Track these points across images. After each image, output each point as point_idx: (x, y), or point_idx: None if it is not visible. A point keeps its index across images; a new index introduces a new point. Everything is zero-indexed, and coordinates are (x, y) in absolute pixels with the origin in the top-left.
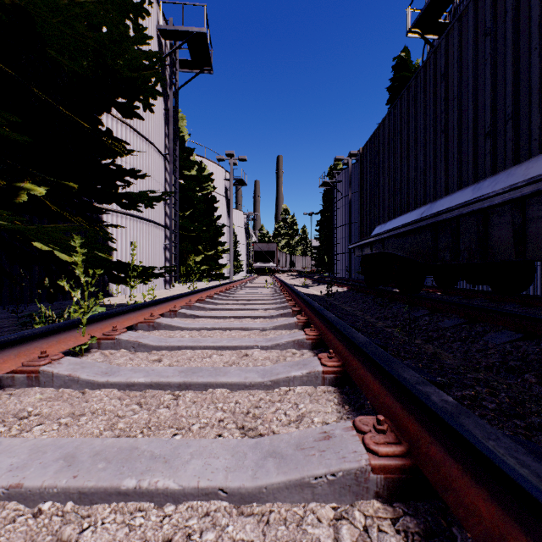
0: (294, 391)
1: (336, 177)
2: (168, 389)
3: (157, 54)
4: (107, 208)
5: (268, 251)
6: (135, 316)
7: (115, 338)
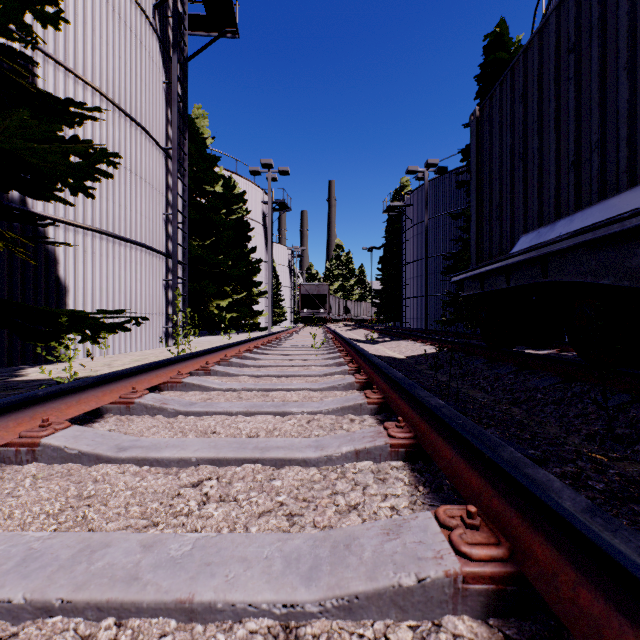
0: None
1: (405, 200)
2: None
3: None
4: (56, 218)
5: (317, 295)
6: None
7: None
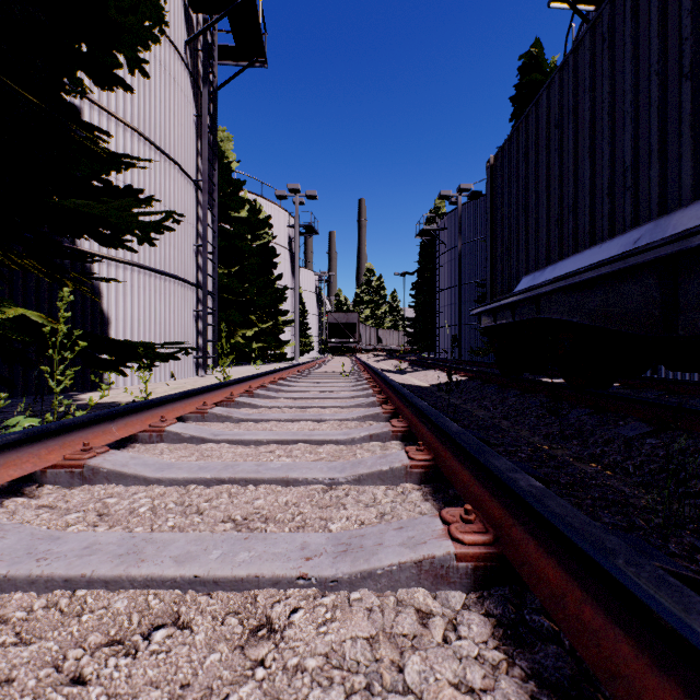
0: None
1: (439, 223)
2: None
3: None
4: (100, 254)
5: (346, 324)
6: (35, 453)
7: None
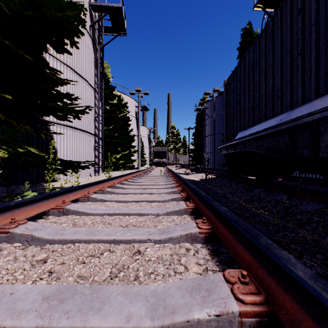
0: None
1: (205, 105)
2: None
3: (80, 5)
4: (53, 122)
5: (162, 152)
6: (46, 203)
7: (9, 231)
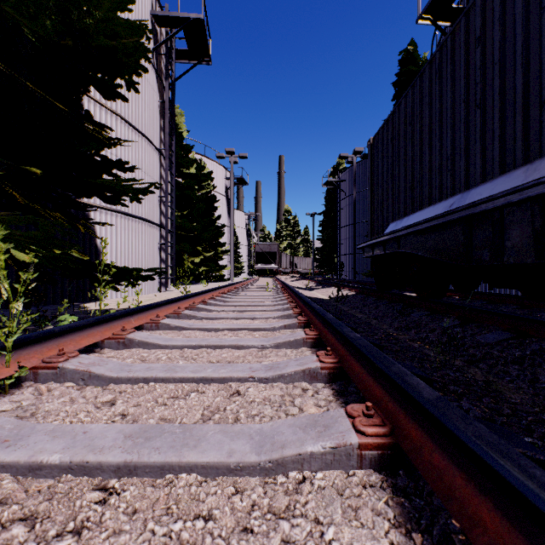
0: (311, 484)
1: (340, 176)
2: (99, 475)
3: (142, 25)
4: (95, 205)
5: (269, 253)
6: (100, 331)
7: (58, 366)
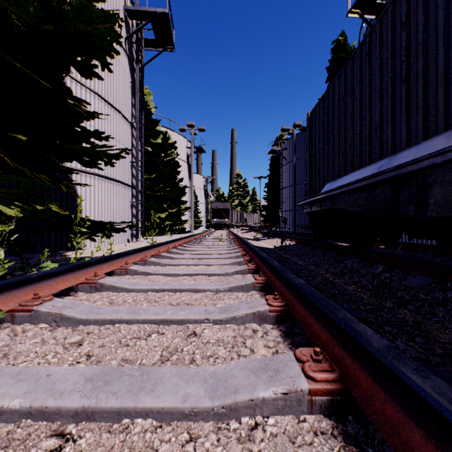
0: (264, 431)
1: (282, 145)
2: (58, 420)
3: (115, 14)
4: (76, 169)
5: (223, 209)
6: (74, 276)
7: (32, 309)
